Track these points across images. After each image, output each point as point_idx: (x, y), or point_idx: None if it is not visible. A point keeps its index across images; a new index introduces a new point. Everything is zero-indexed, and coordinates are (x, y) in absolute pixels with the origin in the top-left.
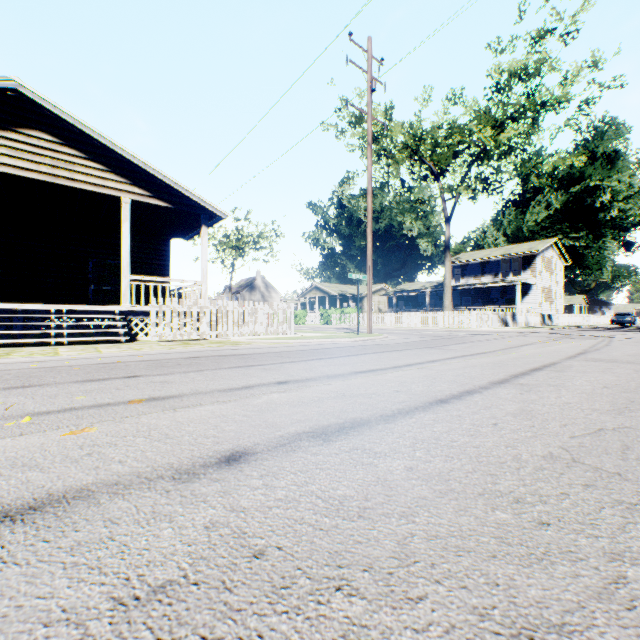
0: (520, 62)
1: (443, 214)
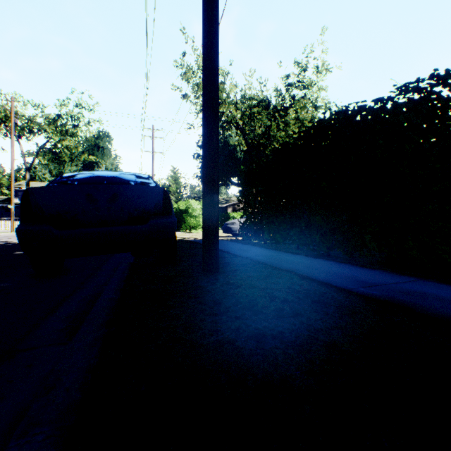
0: (73, 113)
1: (25, 165)
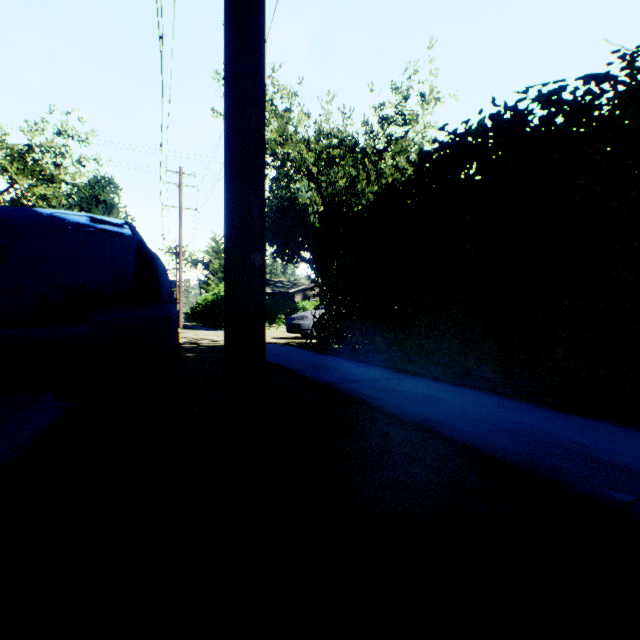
0: (52, 144)
1: None
